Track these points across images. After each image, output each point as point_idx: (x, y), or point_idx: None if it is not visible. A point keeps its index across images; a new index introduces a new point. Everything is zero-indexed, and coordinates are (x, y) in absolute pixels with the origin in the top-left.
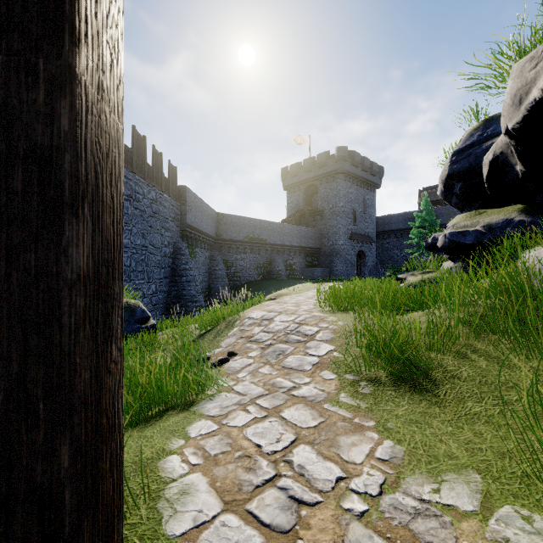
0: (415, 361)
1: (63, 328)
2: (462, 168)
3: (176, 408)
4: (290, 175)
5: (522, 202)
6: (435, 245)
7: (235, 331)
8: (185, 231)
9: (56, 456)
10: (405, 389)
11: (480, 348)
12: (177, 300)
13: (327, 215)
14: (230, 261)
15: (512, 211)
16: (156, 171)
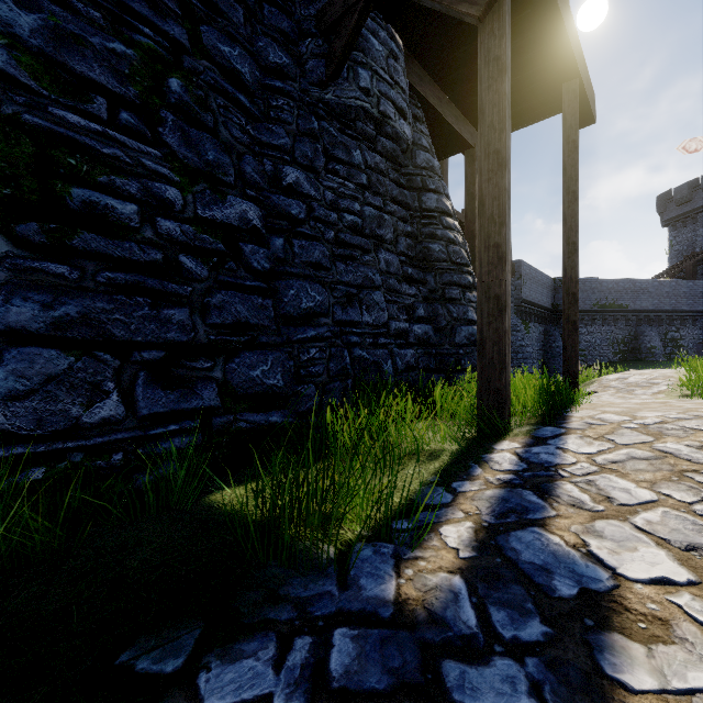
0: None
1: (577, 348)
2: None
3: None
4: (674, 202)
5: None
6: None
7: (594, 385)
8: (519, 306)
9: (576, 367)
10: None
11: None
12: None
13: None
14: None
15: None
16: None
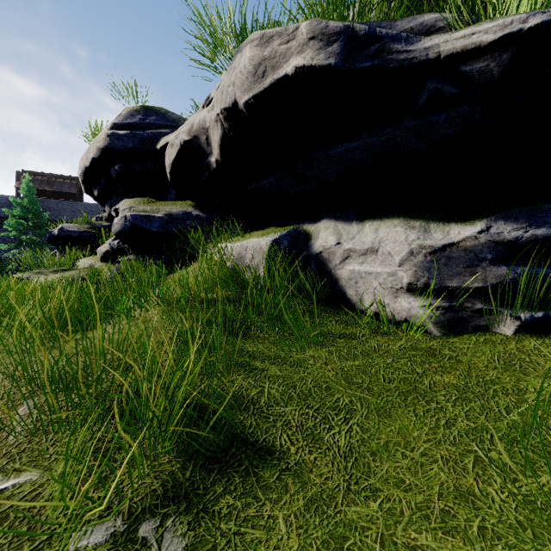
0: (201, 403)
1: None
2: (126, 147)
3: None
4: None
5: (195, 198)
6: (64, 238)
7: None
8: None
9: None
10: (240, 473)
11: (253, 350)
12: None
13: None
14: None
15: (187, 205)
16: None
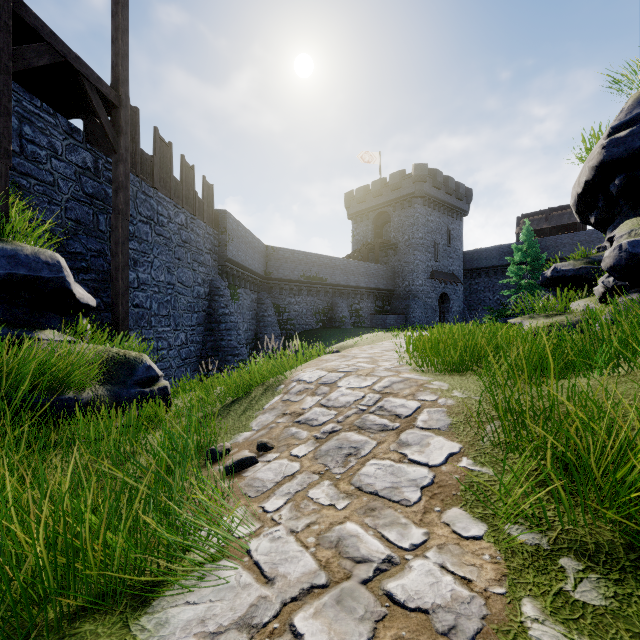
0: None
1: None
2: (629, 150)
3: (106, 607)
4: (356, 200)
5: None
6: (557, 279)
7: (275, 402)
8: (225, 266)
9: None
10: None
11: None
12: (214, 353)
13: (402, 248)
14: (282, 306)
15: None
16: (186, 189)
